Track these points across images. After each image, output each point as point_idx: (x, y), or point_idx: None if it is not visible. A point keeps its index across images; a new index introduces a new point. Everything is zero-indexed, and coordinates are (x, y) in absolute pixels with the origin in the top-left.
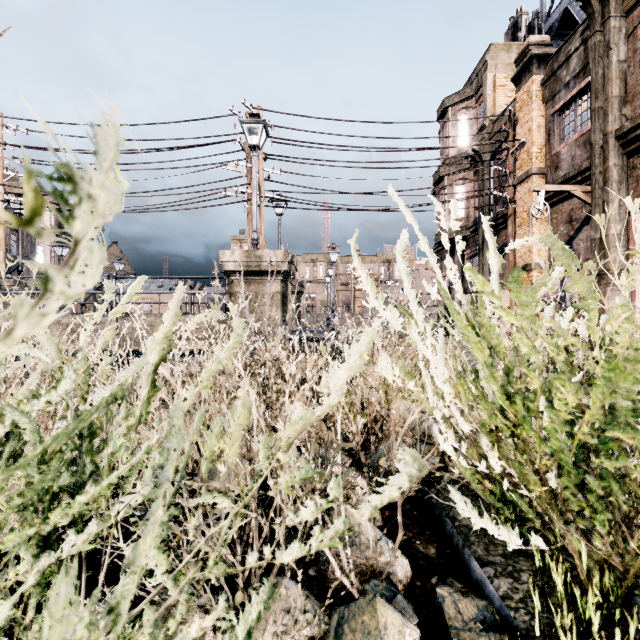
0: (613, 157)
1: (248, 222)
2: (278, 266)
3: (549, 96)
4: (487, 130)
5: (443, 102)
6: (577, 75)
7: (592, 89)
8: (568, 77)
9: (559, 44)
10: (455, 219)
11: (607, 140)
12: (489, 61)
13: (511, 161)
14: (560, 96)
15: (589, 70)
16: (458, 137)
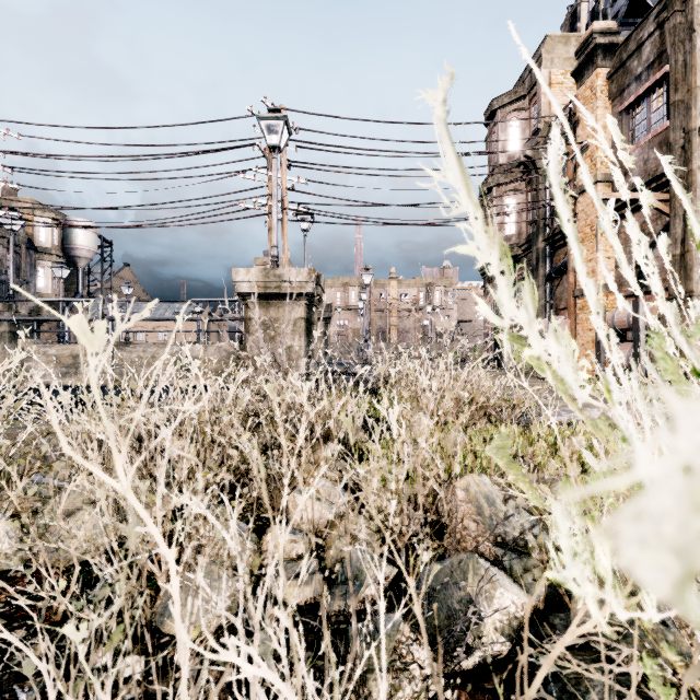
0: (697, 158)
1: (269, 238)
2: (301, 287)
3: (617, 91)
4: (542, 134)
5: (491, 104)
6: (651, 65)
7: (671, 79)
8: (640, 68)
9: (625, 34)
10: (505, 236)
11: (690, 139)
12: (544, 55)
13: (571, 168)
14: (630, 91)
15: (666, 58)
16: (508, 143)
